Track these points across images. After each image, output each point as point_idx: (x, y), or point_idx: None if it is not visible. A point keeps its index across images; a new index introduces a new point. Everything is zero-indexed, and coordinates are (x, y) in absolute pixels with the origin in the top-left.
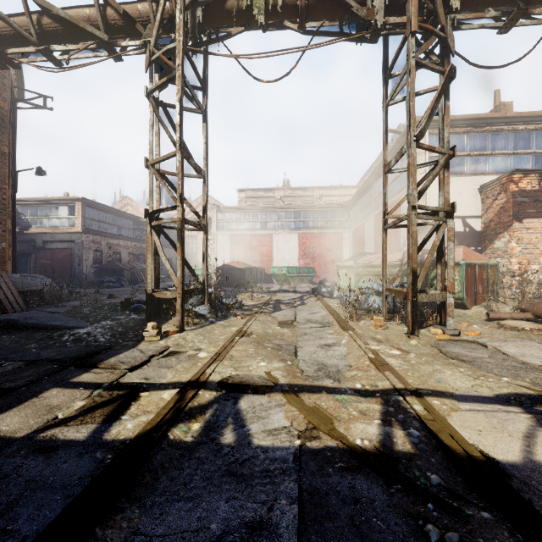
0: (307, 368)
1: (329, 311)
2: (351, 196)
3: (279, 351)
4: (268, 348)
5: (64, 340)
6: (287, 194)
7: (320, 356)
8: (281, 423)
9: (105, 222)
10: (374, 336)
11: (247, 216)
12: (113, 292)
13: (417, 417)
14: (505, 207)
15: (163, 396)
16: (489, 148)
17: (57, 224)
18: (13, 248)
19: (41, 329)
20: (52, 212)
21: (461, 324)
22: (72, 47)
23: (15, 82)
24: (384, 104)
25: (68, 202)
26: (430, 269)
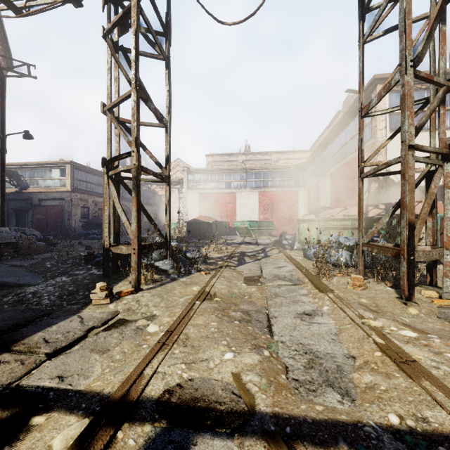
0: (292, 362)
1: (295, 265)
2: (304, 159)
3: (248, 323)
4: (235, 321)
5: (4, 302)
6: (248, 158)
7: (303, 334)
8: None
9: (92, 182)
10: (359, 300)
11: (214, 177)
12: (94, 243)
13: None
14: None
15: (53, 443)
16: (449, 103)
17: (50, 185)
18: (2, 204)
19: None
20: (46, 174)
21: None
22: None
23: (2, 52)
24: (361, 41)
25: (59, 166)
26: (398, 223)
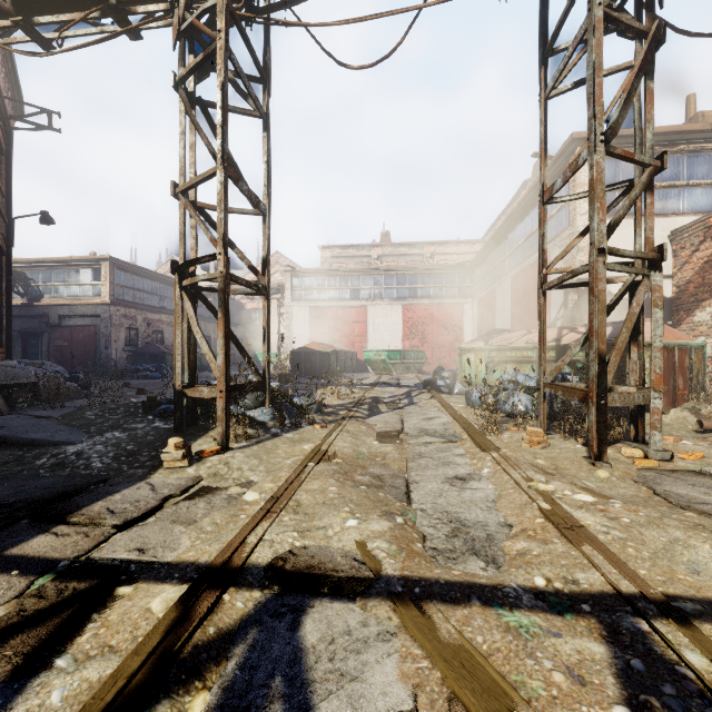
0: (432, 531)
1: (452, 415)
2: (473, 255)
3: (379, 489)
4: (362, 486)
5: (38, 466)
6: (387, 252)
7: (451, 501)
8: (391, 700)
9: (142, 290)
10: (533, 461)
11: (333, 281)
12: (149, 385)
13: (708, 694)
14: (711, 260)
15: (151, 605)
16: (683, 177)
17: (77, 293)
18: (8, 324)
19: (14, 444)
20: (70, 277)
21: (661, 439)
22: (65, 16)
23: (8, 92)
24: (542, 96)
25: (92, 264)
26: None
